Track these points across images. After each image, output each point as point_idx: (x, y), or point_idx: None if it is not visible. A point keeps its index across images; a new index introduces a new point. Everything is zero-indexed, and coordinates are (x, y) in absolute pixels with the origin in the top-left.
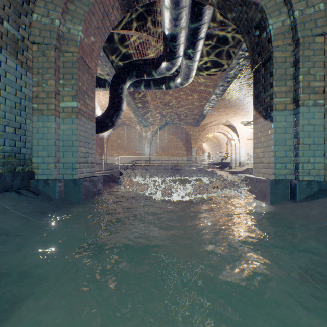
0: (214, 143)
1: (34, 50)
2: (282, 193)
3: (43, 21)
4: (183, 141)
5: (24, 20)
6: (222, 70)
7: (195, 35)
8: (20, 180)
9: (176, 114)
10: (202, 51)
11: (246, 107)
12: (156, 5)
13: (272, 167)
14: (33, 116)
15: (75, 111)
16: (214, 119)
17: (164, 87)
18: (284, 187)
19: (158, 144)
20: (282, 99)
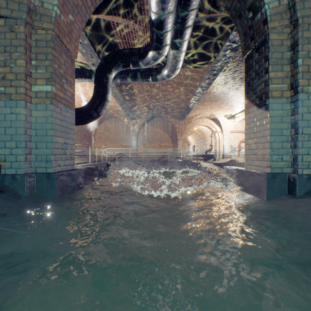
0: (199, 136)
1: (1, 25)
2: (279, 188)
3: None
4: (169, 133)
5: None
6: (208, 62)
7: (183, 22)
8: None
9: (162, 107)
10: (189, 42)
11: (229, 101)
12: None
13: (267, 160)
14: None
15: (50, 96)
16: (199, 113)
17: (150, 78)
18: (282, 181)
19: (145, 137)
20: (278, 86)
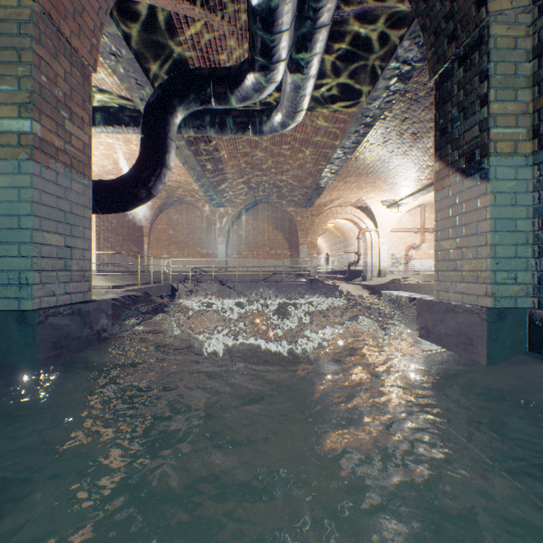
0: (337, 237)
1: None
2: (512, 339)
3: None
4: (284, 233)
5: None
6: (356, 101)
7: (313, 16)
8: None
9: (272, 185)
10: (321, 60)
11: (391, 175)
12: None
13: (486, 281)
14: None
15: (28, 143)
16: (338, 196)
17: (250, 129)
18: (517, 325)
19: (241, 238)
20: (508, 131)
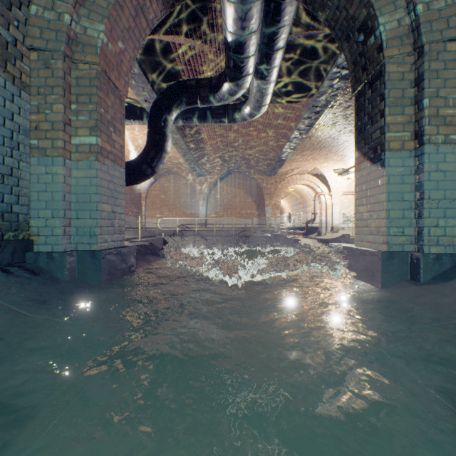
0: (297, 199)
1: (33, 60)
2: (398, 272)
3: (45, 16)
4: (253, 196)
5: (17, 14)
6: (308, 95)
7: (271, 43)
8: (10, 253)
9: (243, 159)
10: (280, 68)
11: (341, 149)
12: (215, 0)
13: (383, 234)
14: (31, 157)
15: (95, 151)
16: (297, 166)
17: (226, 119)
18: (402, 263)
19: (217, 201)
20: (398, 134)
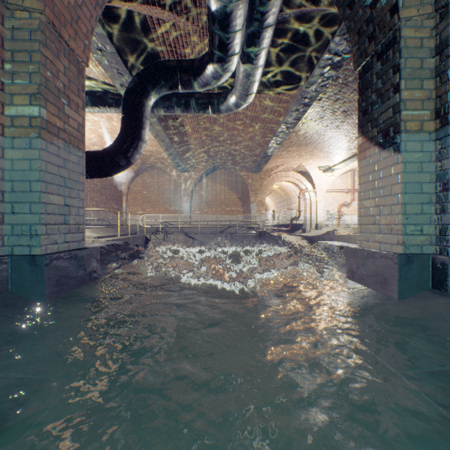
0: (281, 196)
1: None
2: (418, 279)
3: None
4: (238, 193)
5: None
6: (297, 85)
7: (260, 18)
8: None
9: (228, 154)
10: (268, 53)
11: (326, 145)
12: None
13: (398, 232)
14: None
15: (37, 125)
16: (282, 163)
17: (210, 109)
18: (422, 268)
19: (202, 198)
20: (416, 113)
